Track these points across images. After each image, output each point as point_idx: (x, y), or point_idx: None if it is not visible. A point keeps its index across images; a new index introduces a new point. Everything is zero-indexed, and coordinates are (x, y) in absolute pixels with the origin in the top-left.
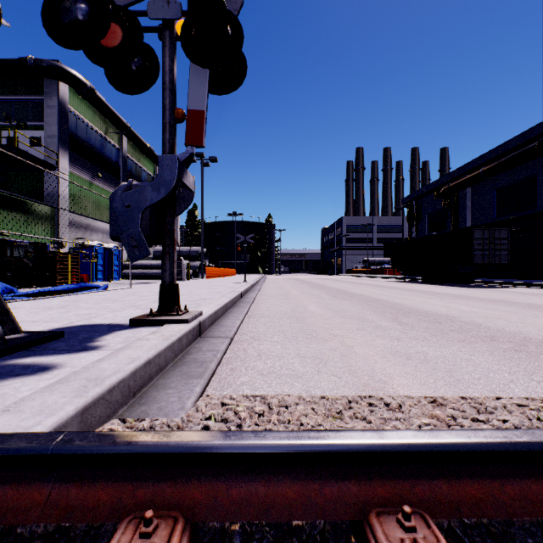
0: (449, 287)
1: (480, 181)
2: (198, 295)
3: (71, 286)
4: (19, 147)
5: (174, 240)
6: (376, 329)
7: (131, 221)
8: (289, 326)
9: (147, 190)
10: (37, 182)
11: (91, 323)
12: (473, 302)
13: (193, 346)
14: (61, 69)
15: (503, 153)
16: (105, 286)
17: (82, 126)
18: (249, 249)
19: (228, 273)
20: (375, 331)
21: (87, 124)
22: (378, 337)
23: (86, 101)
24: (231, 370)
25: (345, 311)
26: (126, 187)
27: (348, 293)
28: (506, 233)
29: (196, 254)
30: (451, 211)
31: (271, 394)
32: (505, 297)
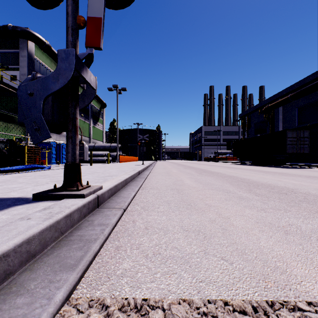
0: (271, 167)
1: (288, 103)
2: (109, 173)
3: (23, 166)
4: (4, 81)
5: (76, 126)
6: (240, 200)
7: (33, 107)
8: (172, 196)
9: (47, 80)
10: (15, 103)
11: (3, 197)
12: (296, 177)
13: (86, 219)
14: (29, 32)
15: (303, 85)
16: (49, 166)
17: (43, 69)
18: (145, 143)
19: (133, 159)
20: (240, 201)
21: (47, 68)
22: (246, 207)
23: (45, 53)
24: (115, 249)
25: (211, 184)
26: (31, 78)
27: (209, 172)
28: (308, 134)
29: (114, 148)
30: (269, 121)
31: (154, 298)
32: (314, 174)
